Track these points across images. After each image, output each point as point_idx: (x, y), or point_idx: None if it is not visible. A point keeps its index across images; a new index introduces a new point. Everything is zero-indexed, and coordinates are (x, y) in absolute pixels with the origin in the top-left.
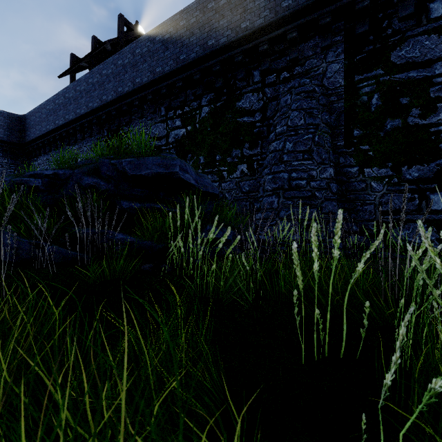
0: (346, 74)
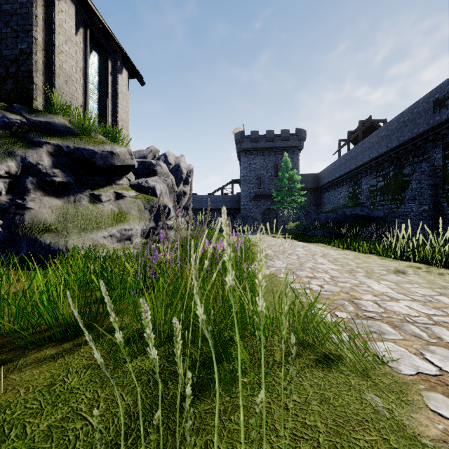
0: (442, 159)
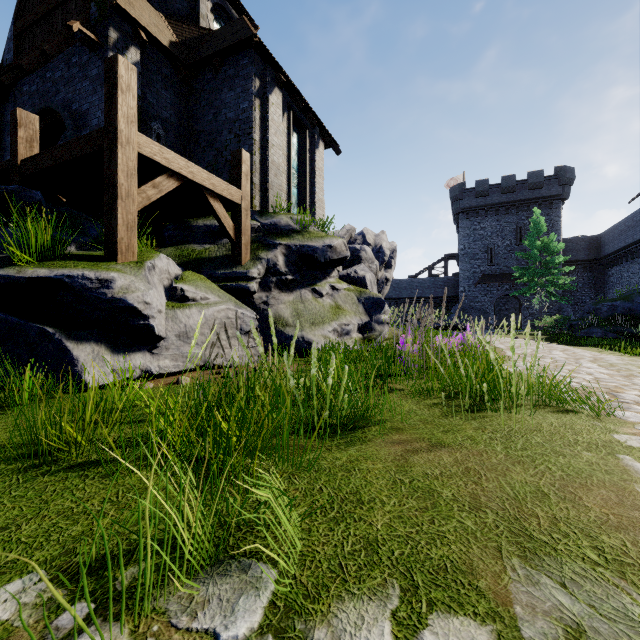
0: None
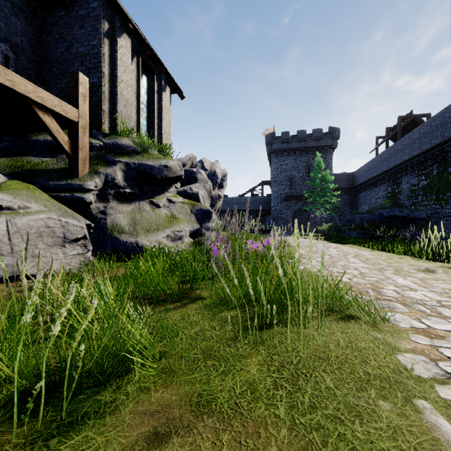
0: None
